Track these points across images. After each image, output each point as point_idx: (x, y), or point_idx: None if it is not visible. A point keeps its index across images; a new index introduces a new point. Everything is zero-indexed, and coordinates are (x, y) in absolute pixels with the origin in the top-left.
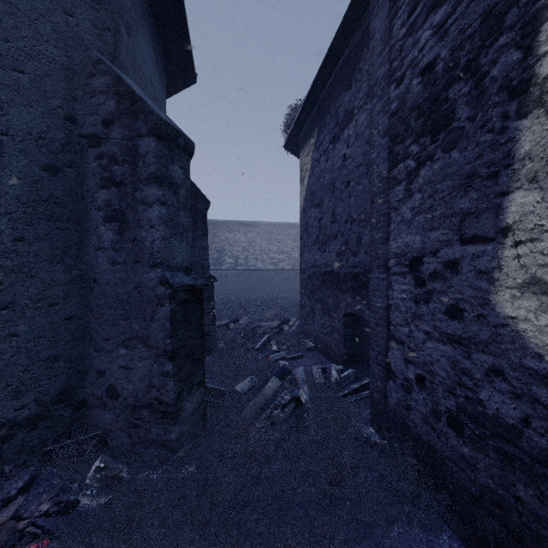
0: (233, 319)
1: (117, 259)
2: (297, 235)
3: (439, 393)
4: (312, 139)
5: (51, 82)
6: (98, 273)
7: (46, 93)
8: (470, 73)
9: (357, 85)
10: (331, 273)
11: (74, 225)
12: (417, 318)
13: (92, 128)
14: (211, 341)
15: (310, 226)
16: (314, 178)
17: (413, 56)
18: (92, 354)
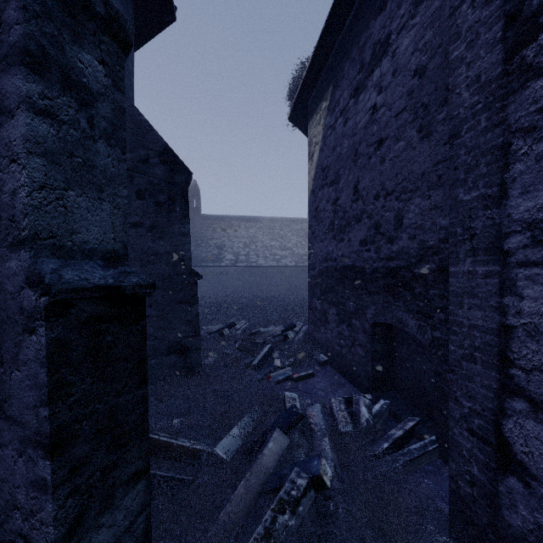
0: (228, 324)
1: None
2: (300, 230)
3: None
4: (324, 103)
5: None
6: None
7: None
8: None
9: None
10: (352, 268)
11: None
12: None
13: None
14: (193, 357)
15: (321, 210)
16: (327, 150)
17: None
18: None
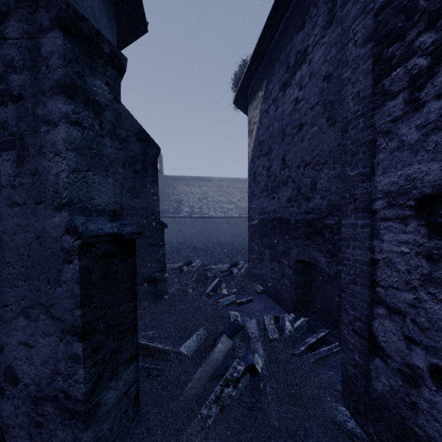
0: (186, 262)
1: (16, 200)
2: (243, 188)
3: None
4: (260, 92)
5: None
6: None
7: None
8: None
9: (312, 21)
10: (281, 219)
11: None
12: (433, 282)
13: None
14: (161, 287)
15: (258, 175)
16: (263, 129)
17: None
18: None
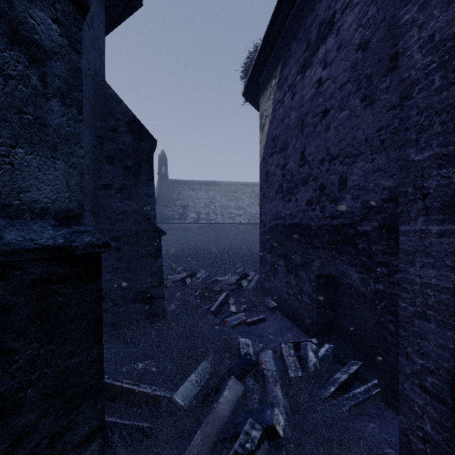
0: (190, 273)
1: None
2: (252, 192)
3: None
4: (273, 80)
5: None
6: None
7: None
8: None
9: None
10: (299, 225)
11: None
12: None
13: None
14: (158, 305)
15: (271, 175)
16: (276, 121)
17: None
18: None
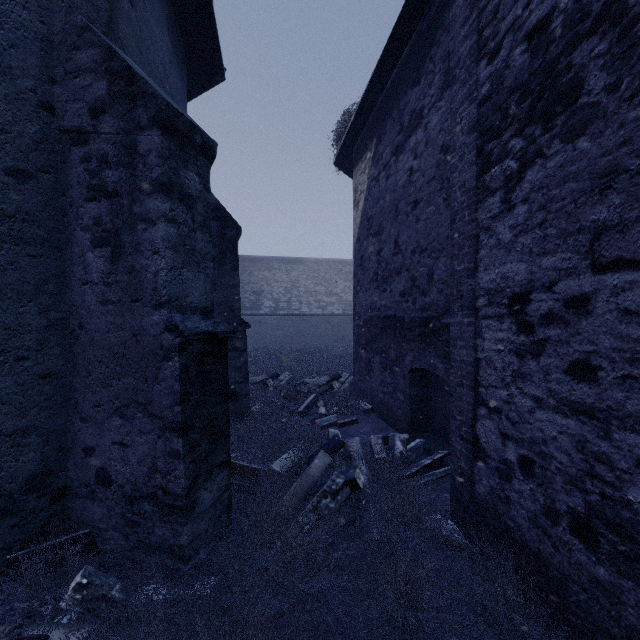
0: (272, 375)
1: (110, 297)
2: (349, 273)
3: (557, 485)
4: (368, 153)
5: (19, 56)
6: (84, 316)
7: (12, 70)
8: (609, 21)
9: (428, 78)
10: (394, 318)
11: (53, 251)
12: (521, 377)
13: (76, 119)
14: (243, 402)
15: (366, 260)
16: (372, 200)
17: (515, 16)
18: (76, 424)
